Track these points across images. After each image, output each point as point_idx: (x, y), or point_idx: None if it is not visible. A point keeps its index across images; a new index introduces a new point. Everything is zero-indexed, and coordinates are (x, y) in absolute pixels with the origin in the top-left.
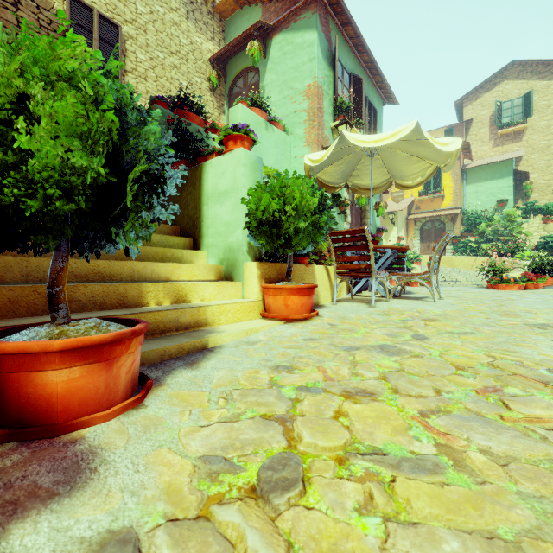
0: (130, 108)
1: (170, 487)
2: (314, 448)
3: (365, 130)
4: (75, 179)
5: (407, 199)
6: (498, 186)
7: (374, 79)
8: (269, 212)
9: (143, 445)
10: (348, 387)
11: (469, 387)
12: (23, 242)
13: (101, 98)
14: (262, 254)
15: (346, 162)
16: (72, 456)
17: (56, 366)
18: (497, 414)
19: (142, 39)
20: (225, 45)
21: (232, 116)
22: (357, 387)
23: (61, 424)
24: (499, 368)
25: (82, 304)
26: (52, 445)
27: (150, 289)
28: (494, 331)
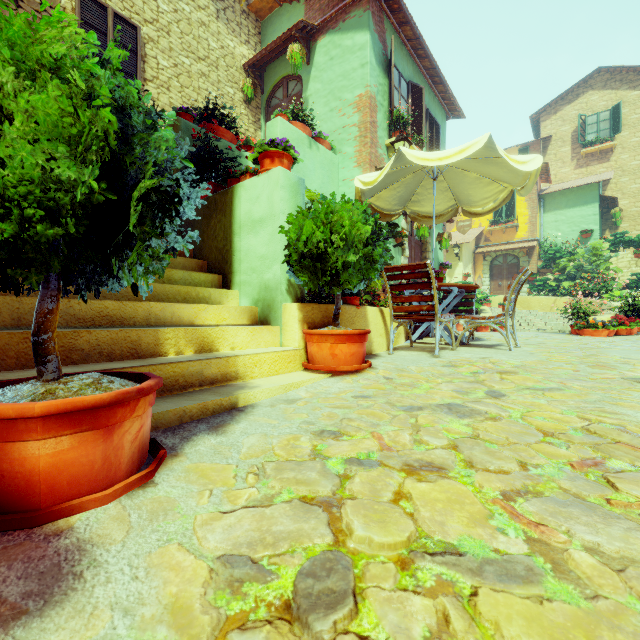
0: (138, 110)
1: (177, 603)
2: (368, 544)
3: (426, 149)
4: (62, 196)
5: (474, 229)
6: (581, 214)
7: (436, 89)
8: (312, 243)
9: (147, 539)
10: (410, 459)
11: (562, 459)
12: (5, 278)
13: (97, 93)
14: (304, 293)
15: (403, 184)
16: (53, 555)
17: (38, 436)
18: (601, 496)
19: (164, 42)
20: (262, 49)
21: (269, 131)
22: (421, 459)
23: (44, 510)
24: (597, 434)
25: (85, 354)
26: (29, 538)
27: (169, 335)
28: (586, 387)
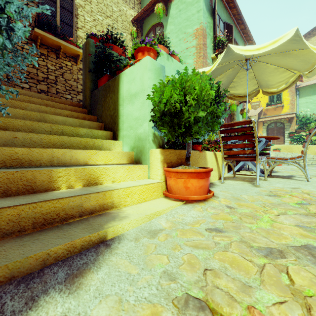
0: None
1: None
2: None
3: None
4: None
5: (257, 108)
6: None
7: (239, 28)
8: (170, 104)
9: None
10: None
11: None
12: None
13: None
14: (164, 143)
15: (226, 76)
16: None
17: None
18: None
19: (88, 7)
20: (141, 9)
21: None
22: None
23: None
24: None
25: None
26: None
27: (61, 173)
28: None
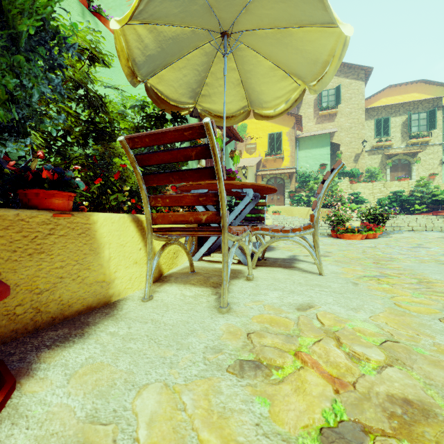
0: None
1: None
2: None
3: None
4: None
5: (256, 158)
6: (320, 153)
7: None
8: None
9: None
10: None
11: None
12: None
13: None
14: None
15: (190, 64)
16: None
17: None
18: None
19: None
20: None
21: None
22: None
23: None
24: None
25: None
26: None
27: None
28: None
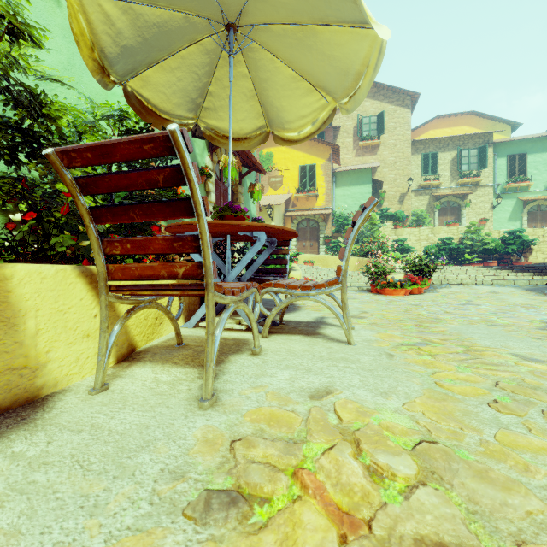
0: None
1: None
2: None
3: None
4: None
5: (284, 195)
6: (361, 191)
7: None
8: None
9: None
10: None
11: None
12: None
13: None
14: None
15: (186, 65)
16: None
17: None
18: None
19: None
20: None
21: None
22: None
23: None
24: None
25: None
26: None
27: None
28: None
